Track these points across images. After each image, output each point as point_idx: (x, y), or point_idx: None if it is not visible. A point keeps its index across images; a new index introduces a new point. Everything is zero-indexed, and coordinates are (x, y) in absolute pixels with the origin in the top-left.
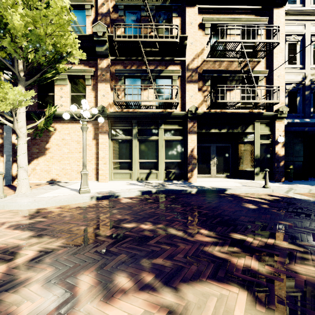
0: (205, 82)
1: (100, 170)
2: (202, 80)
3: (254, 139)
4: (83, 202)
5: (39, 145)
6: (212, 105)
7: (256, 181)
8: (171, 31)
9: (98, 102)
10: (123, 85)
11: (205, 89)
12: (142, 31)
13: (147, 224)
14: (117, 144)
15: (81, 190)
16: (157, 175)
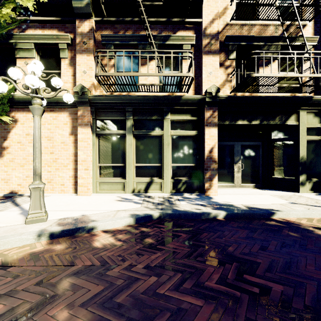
0: (229, 55)
1: (79, 178)
2: (224, 51)
3: (298, 134)
4: (20, 246)
5: None
6: (241, 84)
7: (302, 194)
8: None
9: (77, 82)
10: (109, 51)
11: (229, 64)
12: None
13: None
14: (105, 141)
15: (28, 218)
16: (161, 185)
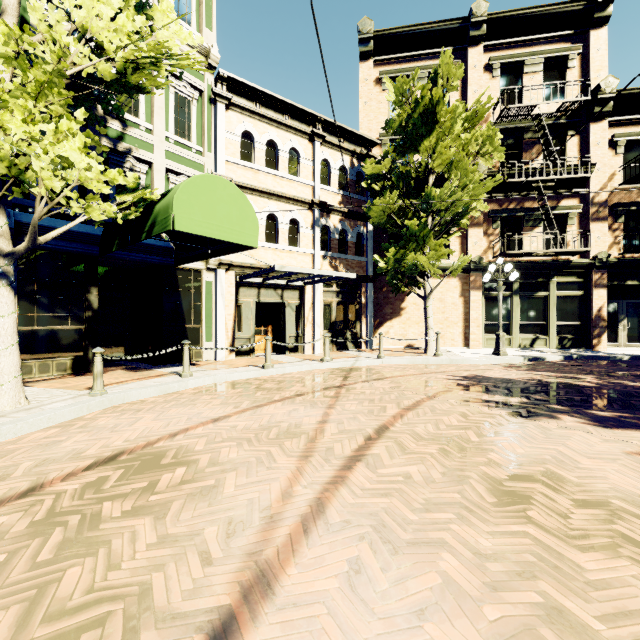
0: (617, 219)
1: (471, 334)
2: (611, 216)
3: None
4: (518, 362)
5: (393, 304)
6: (633, 251)
7: None
8: (563, 154)
9: (469, 251)
10: (517, 233)
11: (617, 227)
12: (524, 158)
13: (637, 372)
14: (491, 302)
15: (501, 352)
16: (547, 341)
